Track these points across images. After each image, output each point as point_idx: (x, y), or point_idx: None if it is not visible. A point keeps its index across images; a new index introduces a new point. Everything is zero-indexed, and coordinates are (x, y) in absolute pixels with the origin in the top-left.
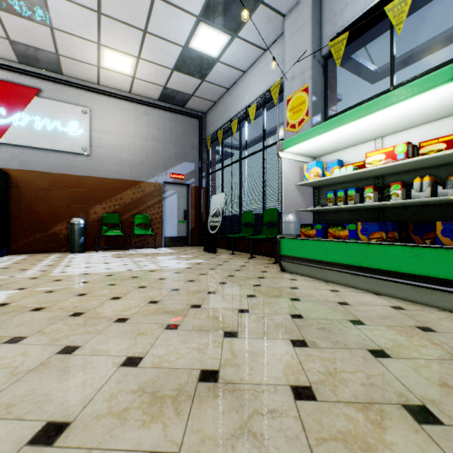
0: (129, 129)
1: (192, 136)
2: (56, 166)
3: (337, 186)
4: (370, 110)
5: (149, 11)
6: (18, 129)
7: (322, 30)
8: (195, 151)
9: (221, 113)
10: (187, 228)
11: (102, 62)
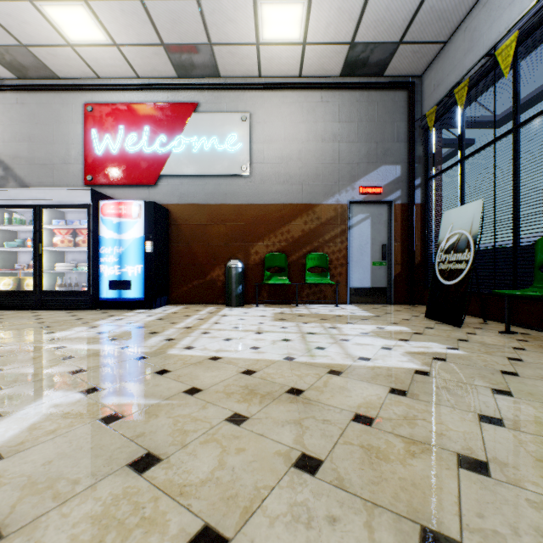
0: (299, 129)
1: (395, 120)
2: (213, 195)
3: None
4: None
5: None
6: (177, 156)
7: None
8: (400, 144)
9: (460, 55)
10: (386, 274)
11: (261, 33)
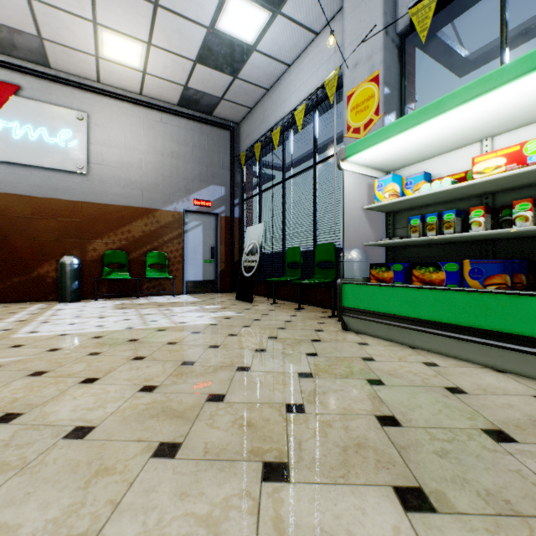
0: (140, 141)
1: (221, 152)
2: (41, 188)
3: (422, 210)
4: (490, 85)
5: None
6: None
7: None
8: (225, 171)
9: (259, 122)
10: (215, 269)
11: (101, 50)
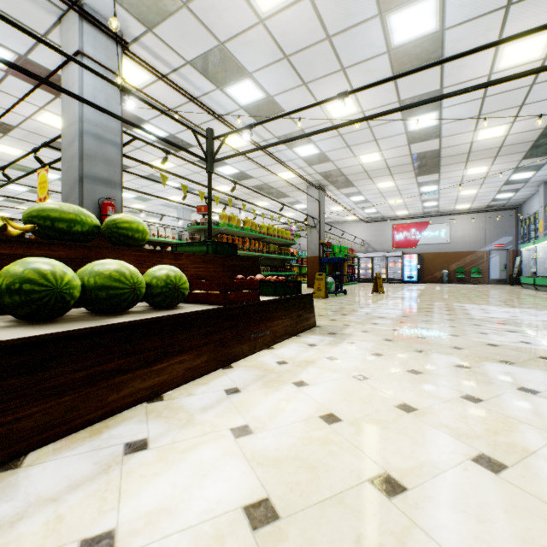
0: (468, 227)
1: (509, 221)
2: (435, 250)
3: None
4: (528, 245)
5: (474, 199)
6: (423, 238)
7: None
8: (512, 229)
9: (526, 209)
10: (506, 274)
11: (455, 208)
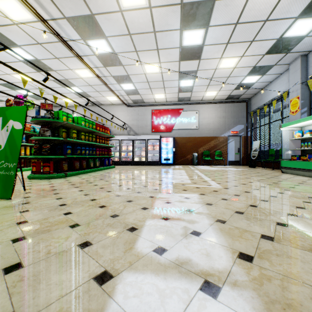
0: (213, 115)
1: (242, 111)
2: (187, 134)
3: (311, 139)
4: (307, 120)
5: (226, 80)
6: (177, 123)
7: (307, 70)
8: (243, 118)
9: (259, 99)
10: (239, 156)
11: (205, 95)
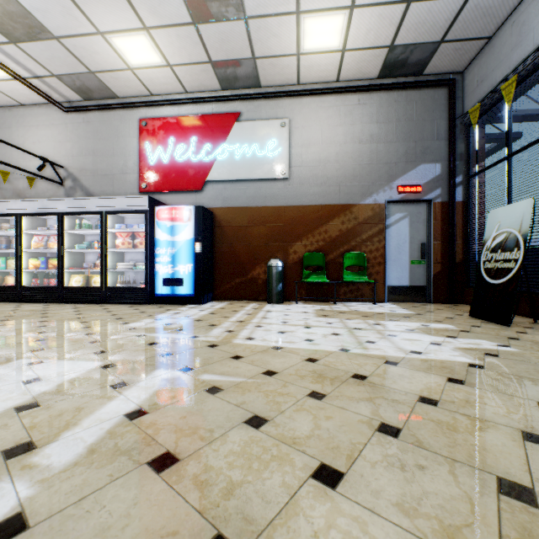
0: (336, 132)
1: (435, 118)
2: (254, 199)
3: None
4: None
5: None
6: (220, 163)
7: None
8: (440, 142)
9: (507, 50)
10: (425, 272)
11: (302, 44)
